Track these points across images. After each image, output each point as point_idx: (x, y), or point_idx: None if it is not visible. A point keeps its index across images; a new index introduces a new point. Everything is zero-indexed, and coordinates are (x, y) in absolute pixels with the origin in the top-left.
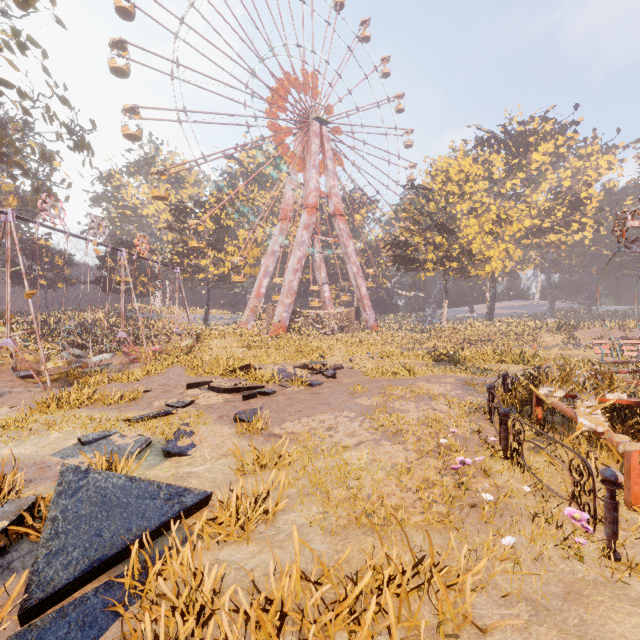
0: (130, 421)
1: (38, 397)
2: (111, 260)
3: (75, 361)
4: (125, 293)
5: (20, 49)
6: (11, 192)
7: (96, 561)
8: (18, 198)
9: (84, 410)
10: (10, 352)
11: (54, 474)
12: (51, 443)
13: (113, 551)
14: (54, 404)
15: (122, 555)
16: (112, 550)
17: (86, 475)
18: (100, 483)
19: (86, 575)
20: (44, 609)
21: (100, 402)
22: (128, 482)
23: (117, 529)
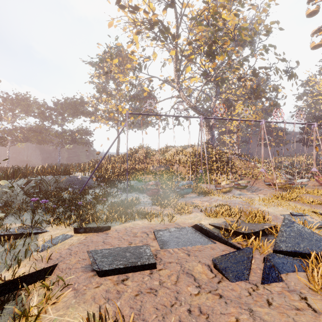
0: (316, 213)
1: (273, 193)
2: (308, 128)
3: (288, 181)
4: (317, 145)
5: (265, 52)
6: (261, 108)
7: (296, 251)
8: (263, 110)
9: (292, 202)
10: (262, 174)
11: (280, 221)
12: (279, 211)
13: (303, 251)
14: (279, 197)
15: (307, 256)
16: (303, 251)
17: (293, 223)
18: (299, 228)
19: (293, 253)
20: (279, 254)
21: (300, 201)
22: (311, 233)
23: (305, 246)
